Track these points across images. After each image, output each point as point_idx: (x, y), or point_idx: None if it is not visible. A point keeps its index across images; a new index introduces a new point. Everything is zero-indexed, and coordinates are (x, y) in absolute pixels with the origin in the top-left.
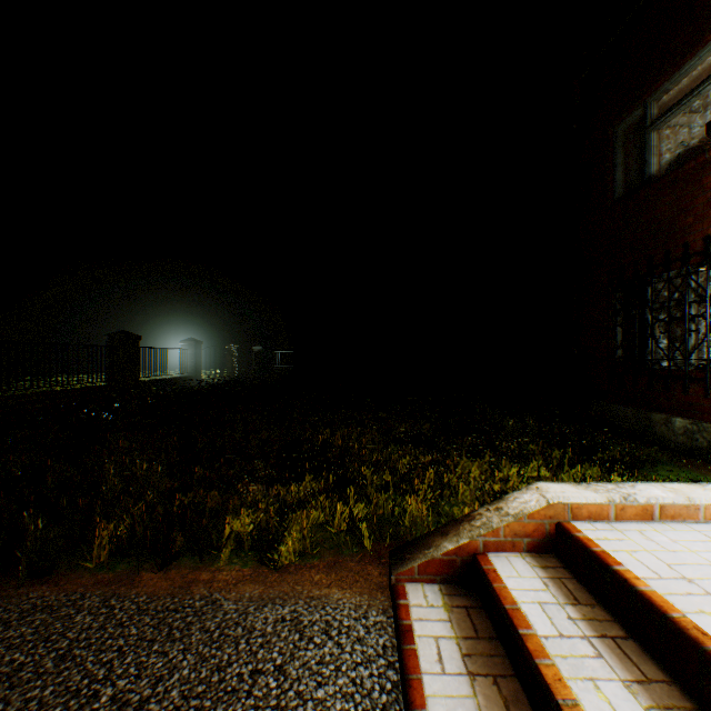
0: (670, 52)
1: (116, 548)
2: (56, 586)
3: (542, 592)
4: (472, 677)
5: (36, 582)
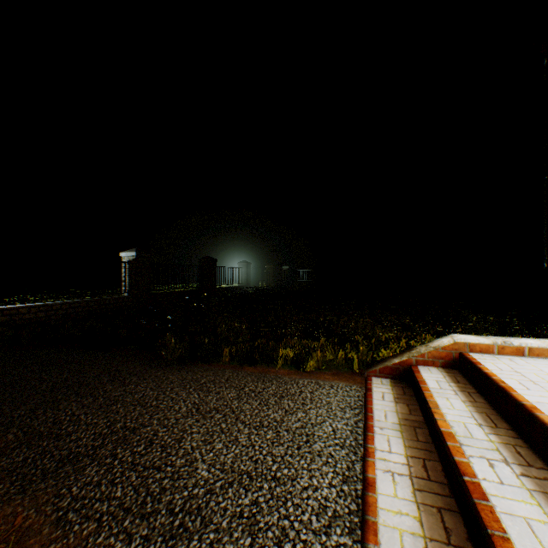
0: None
1: (231, 356)
2: (211, 365)
3: (440, 378)
4: (396, 402)
5: (203, 364)
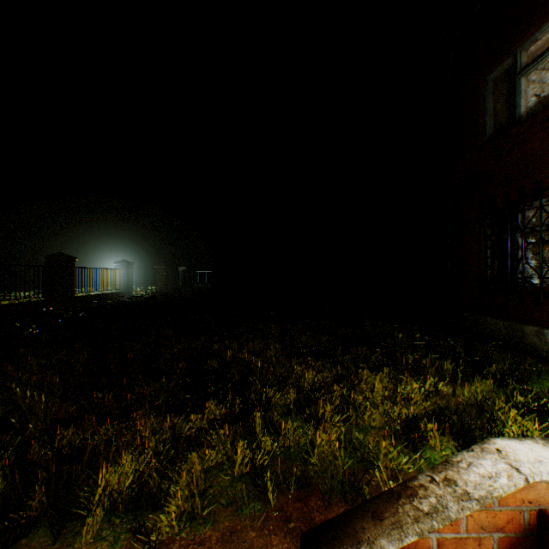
0: (541, 4)
1: None
2: None
3: None
4: None
5: None
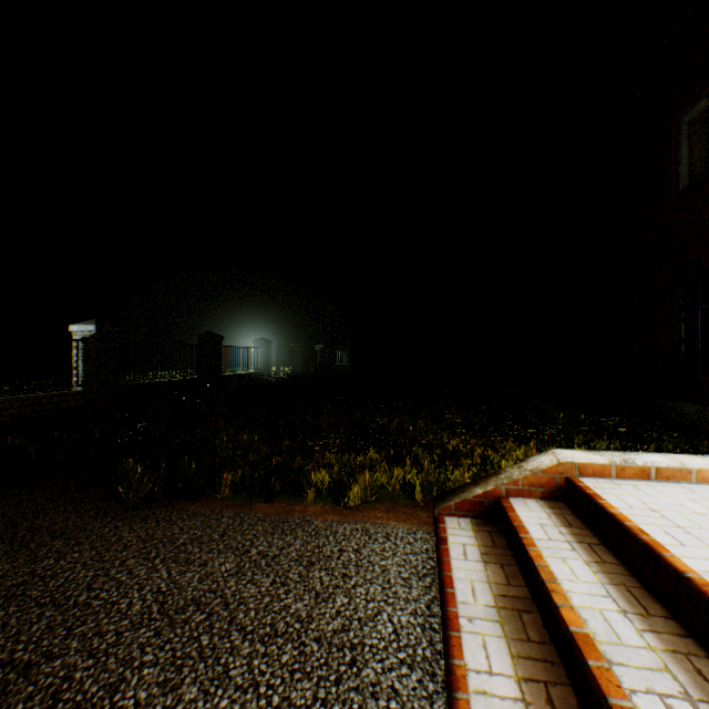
0: None
1: (235, 487)
2: (202, 505)
3: (544, 519)
4: (485, 563)
5: (189, 502)
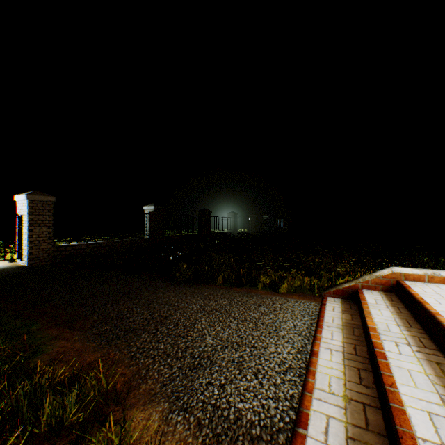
0: None
1: (224, 280)
2: (210, 286)
3: (378, 298)
4: (343, 313)
5: (204, 284)
